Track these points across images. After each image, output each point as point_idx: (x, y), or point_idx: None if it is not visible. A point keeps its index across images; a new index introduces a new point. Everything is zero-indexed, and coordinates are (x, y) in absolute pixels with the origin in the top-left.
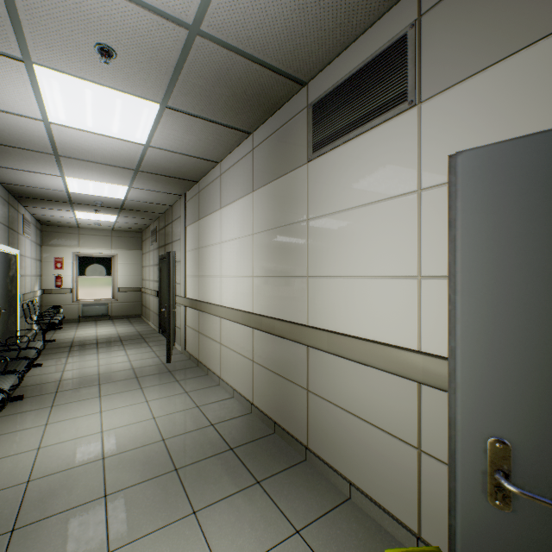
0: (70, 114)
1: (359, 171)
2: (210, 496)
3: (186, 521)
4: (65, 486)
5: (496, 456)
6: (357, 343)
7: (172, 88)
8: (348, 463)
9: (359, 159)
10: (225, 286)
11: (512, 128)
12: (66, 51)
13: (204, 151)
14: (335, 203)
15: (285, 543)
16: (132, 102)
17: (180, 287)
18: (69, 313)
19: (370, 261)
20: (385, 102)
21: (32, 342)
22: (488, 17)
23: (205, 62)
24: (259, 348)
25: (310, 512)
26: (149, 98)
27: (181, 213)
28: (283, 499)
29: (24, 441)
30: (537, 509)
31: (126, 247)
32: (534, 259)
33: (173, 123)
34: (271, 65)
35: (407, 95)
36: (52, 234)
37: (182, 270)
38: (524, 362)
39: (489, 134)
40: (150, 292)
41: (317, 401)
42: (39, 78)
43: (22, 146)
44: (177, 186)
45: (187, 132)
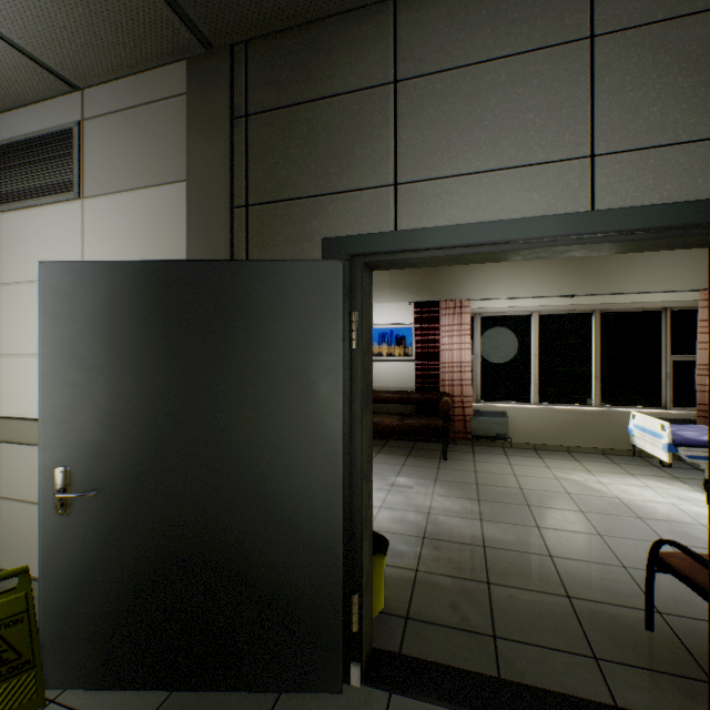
0: None
1: (36, 244)
2: None
3: None
4: None
5: (61, 479)
6: (30, 425)
7: None
8: (26, 557)
9: (36, 232)
10: None
11: (135, 244)
12: None
13: None
14: (13, 272)
15: None
16: None
17: None
18: None
19: None
20: (57, 183)
21: None
22: (124, 153)
23: None
24: None
25: None
26: None
27: None
28: None
29: None
30: (84, 505)
31: None
32: (82, 343)
33: None
34: None
35: (74, 186)
36: None
37: None
38: (78, 411)
39: (124, 244)
40: None
41: None
42: None
43: None
44: None
45: None
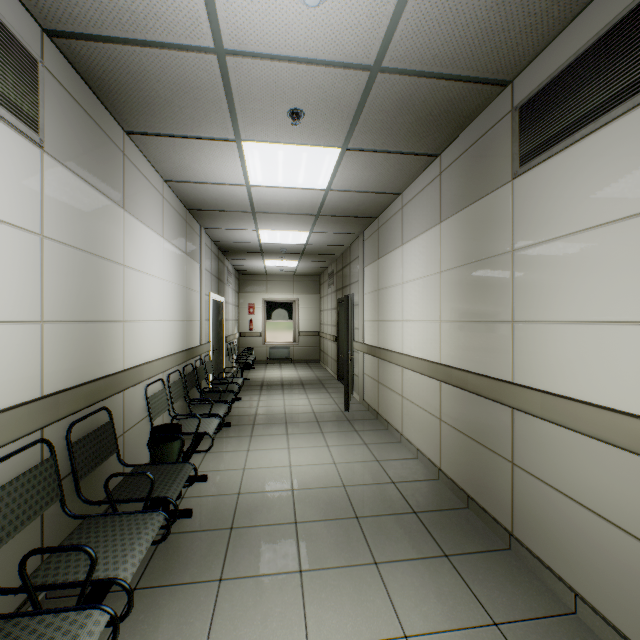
0: (265, 175)
1: (589, 181)
2: (391, 552)
3: (368, 568)
4: (264, 505)
5: None
6: (586, 410)
7: (352, 130)
8: (573, 567)
9: (589, 166)
10: (407, 332)
11: None
12: (266, 124)
13: (384, 185)
14: (553, 227)
15: (478, 630)
16: (315, 152)
17: (358, 332)
18: (259, 355)
19: (607, 302)
20: (632, 81)
21: (235, 378)
22: None
23: (386, 96)
24: (447, 404)
25: (512, 609)
26: (331, 145)
27: (359, 253)
28: (477, 583)
29: (233, 460)
30: None
31: (305, 291)
32: None
33: (353, 163)
34: (462, 75)
35: None
36: (246, 282)
37: (360, 314)
38: None
39: None
40: (328, 337)
41: (526, 479)
42: (245, 152)
43: (230, 209)
44: (355, 225)
45: (366, 169)
